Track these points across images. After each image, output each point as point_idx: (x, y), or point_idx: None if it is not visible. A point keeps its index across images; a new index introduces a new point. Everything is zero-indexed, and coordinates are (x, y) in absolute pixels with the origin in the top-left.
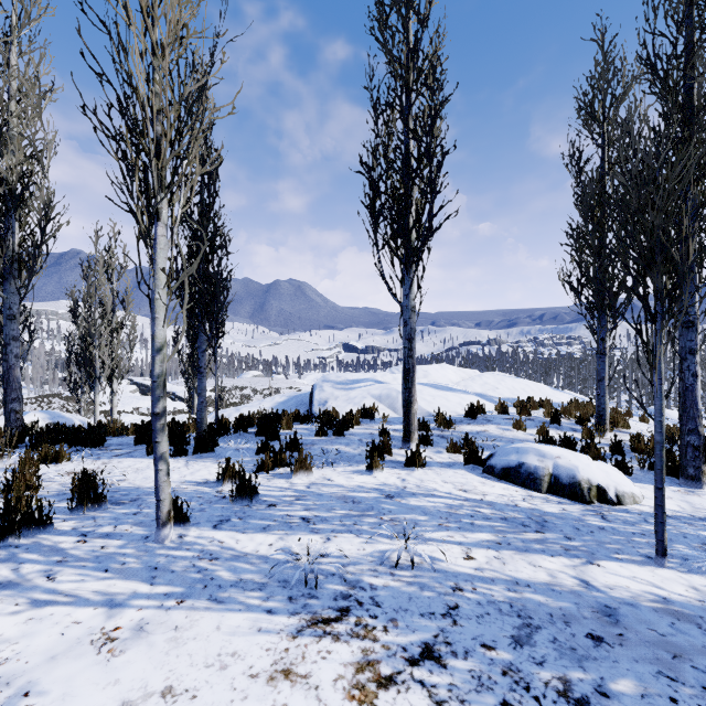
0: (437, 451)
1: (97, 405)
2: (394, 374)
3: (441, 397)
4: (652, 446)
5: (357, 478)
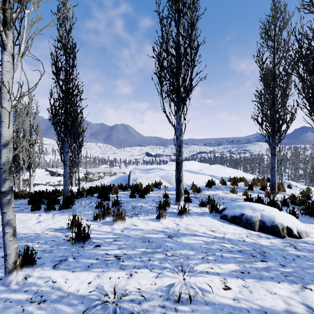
0: (194, 206)
1: (21, 181)
2: (169, 165)
3: (193, 177)
4: (301, 201)
5: (151, 223)
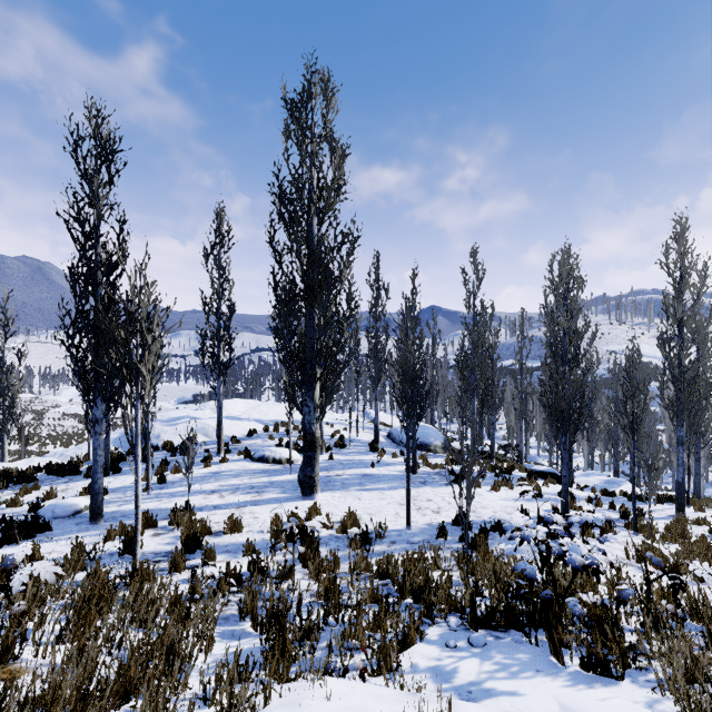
0: (233, 455)
1: None
2: (203, 410)
3: (235, 425)
4: None
5: (201, 470)
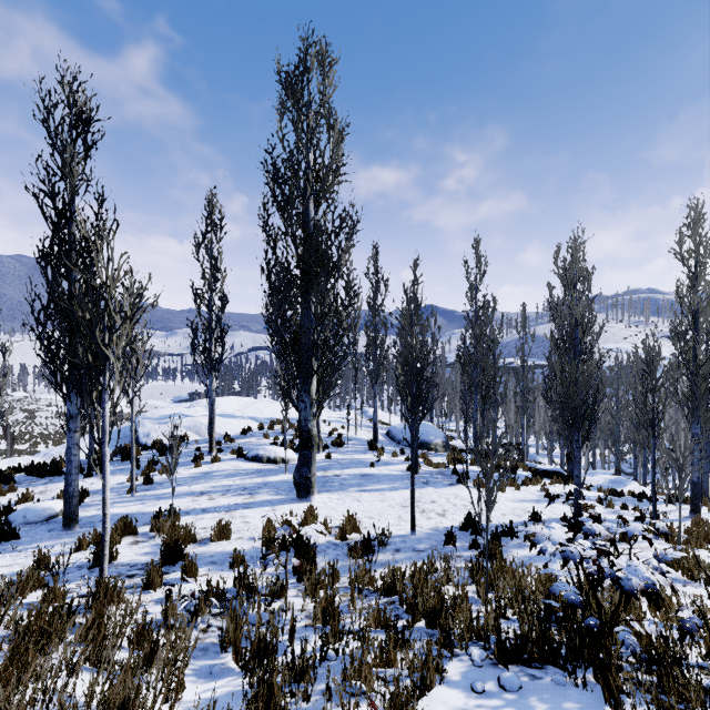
0: (225, 455)
1: None
2: (196, 408)
3: (228, 423)
4: None
5: (191, 470)
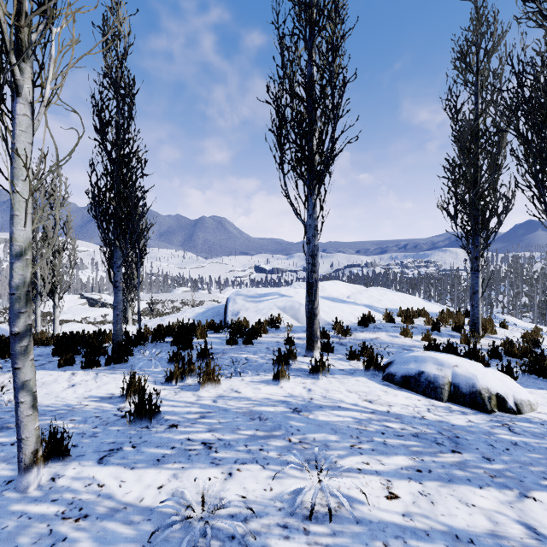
0: (338, 358)
1: (38, 316)
2: (296, 289)
3: (337, 308)
4: (523, 350)
5: (264, 388)
